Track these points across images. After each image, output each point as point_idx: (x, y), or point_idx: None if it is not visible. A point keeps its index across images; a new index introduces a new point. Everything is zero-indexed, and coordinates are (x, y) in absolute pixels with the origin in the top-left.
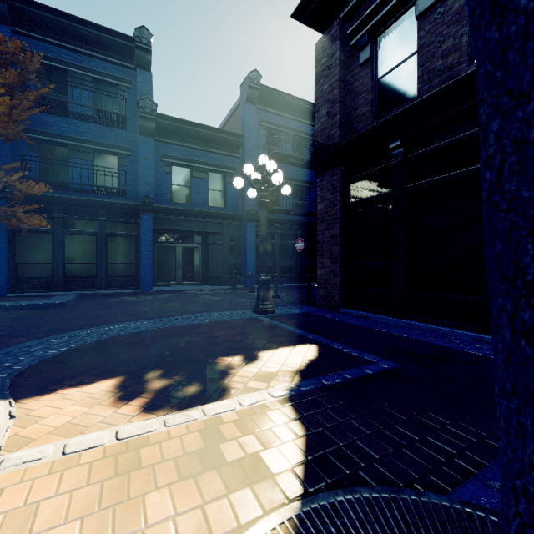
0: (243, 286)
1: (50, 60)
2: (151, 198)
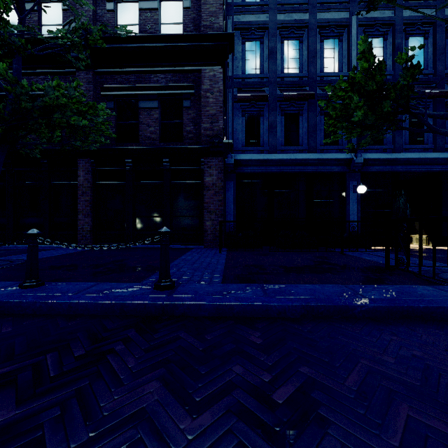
0: None
1: None
2: None
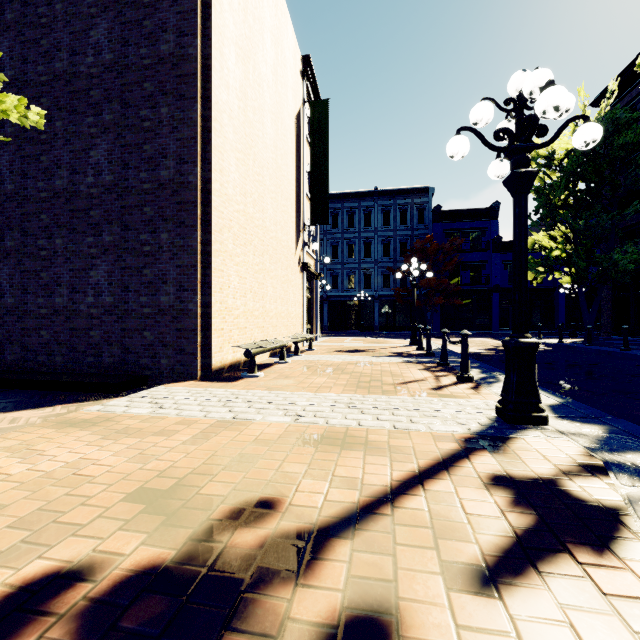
0: (554, 332)
1: (454, 230)
2: (499, 285)
